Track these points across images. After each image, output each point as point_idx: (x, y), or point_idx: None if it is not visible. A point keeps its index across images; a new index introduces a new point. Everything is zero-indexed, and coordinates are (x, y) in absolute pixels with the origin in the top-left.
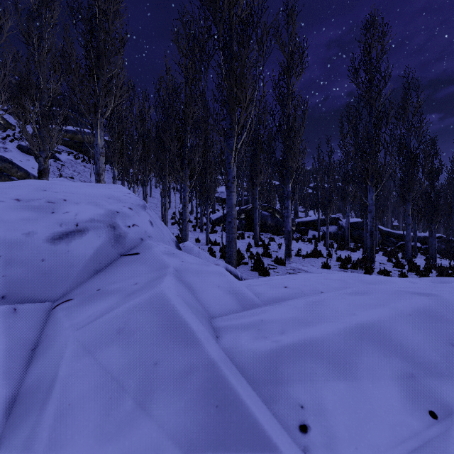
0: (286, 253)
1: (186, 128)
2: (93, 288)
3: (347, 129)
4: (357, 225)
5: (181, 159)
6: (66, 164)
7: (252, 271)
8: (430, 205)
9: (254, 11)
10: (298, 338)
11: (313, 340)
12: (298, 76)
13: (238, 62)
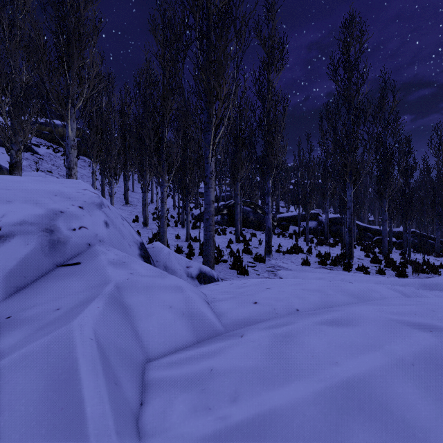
0: (267, 250)
1: (163, 122)
2: (3, 314)
3: (326, 127)
4: (336, 221)
5: (159, 154)
6: (44, 158)
7: (230, 269)
8: (405, 201)
9: (232, 0)
10: (255, 412)
11: (277, 416)
12: (278, 71)
13: (215, 52)
